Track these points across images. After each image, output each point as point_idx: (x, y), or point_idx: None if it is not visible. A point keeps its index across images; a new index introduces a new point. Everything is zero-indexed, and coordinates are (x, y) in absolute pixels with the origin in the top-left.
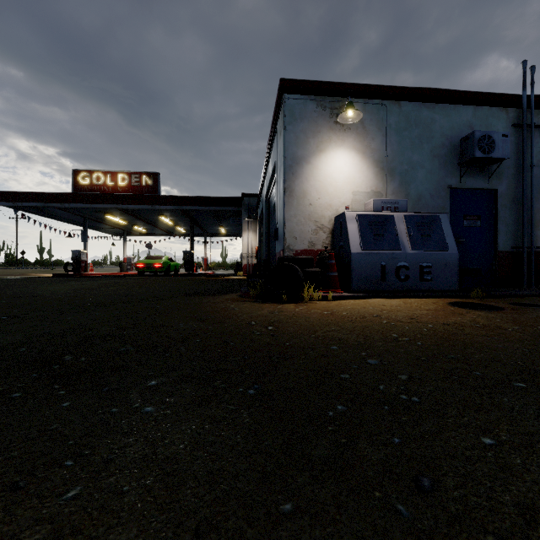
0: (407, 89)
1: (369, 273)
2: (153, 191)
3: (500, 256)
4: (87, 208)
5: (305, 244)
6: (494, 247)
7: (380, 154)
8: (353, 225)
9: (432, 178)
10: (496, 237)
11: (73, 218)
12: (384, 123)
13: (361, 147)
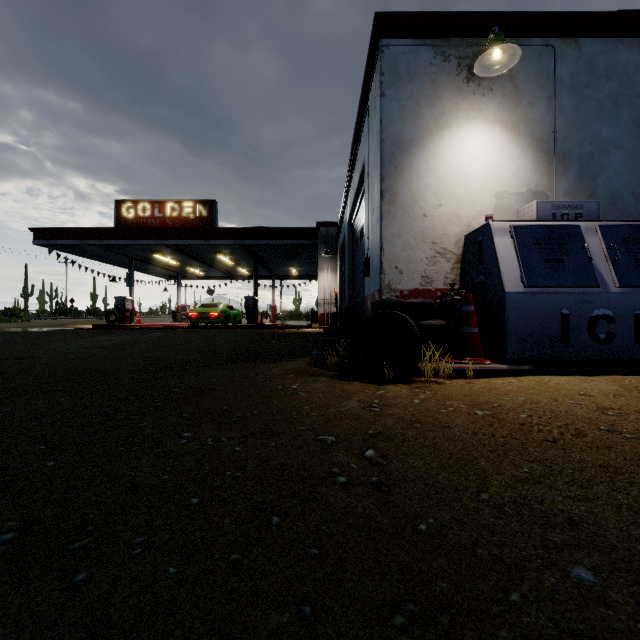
0: (593, 14)
1: (538, 329)
2: (209, 224)
3: None
4: (131, 246)
5: (415, 280)
6: None
7: (543, 129)
8: (505, 245)
9: (636, 165)
10: None
11: (119, 259)
12: (550, 77)
13: (510, 118)
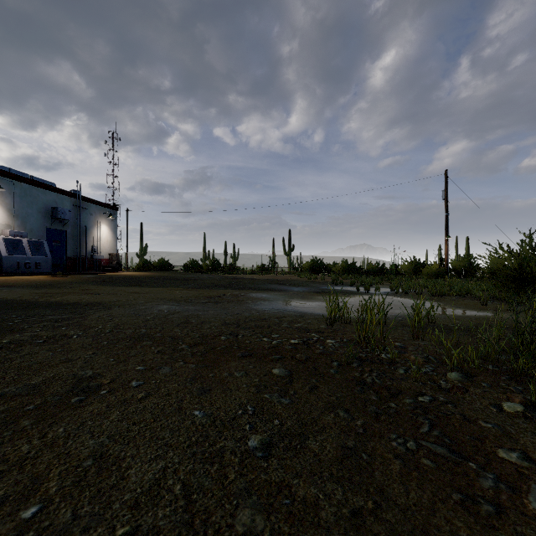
0: (26, 178)
1: (12, 265)
2: None
3: (69, 259)
4: None
5: None
6: (66, 255)
7: (11, 206)
8: (2, 243)
9: (38, 222)
10: (67, 251)
11: None
12: (13, 191)
13: None
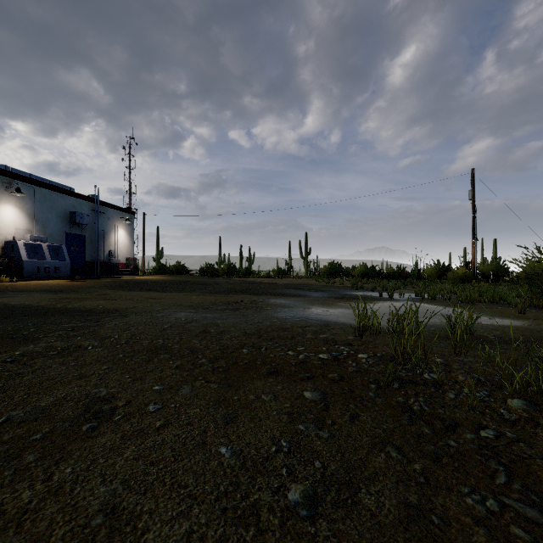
0: (46, 183)
1: (32, 270)
2: None
3: (87, 263)
4: None
5: None
6: (84, 259)
7: (31, 211)
8: (22, 247)
9: (58, 227)
10: (85, 255)
11: None
12: (33, 196)
13: (21, 206)
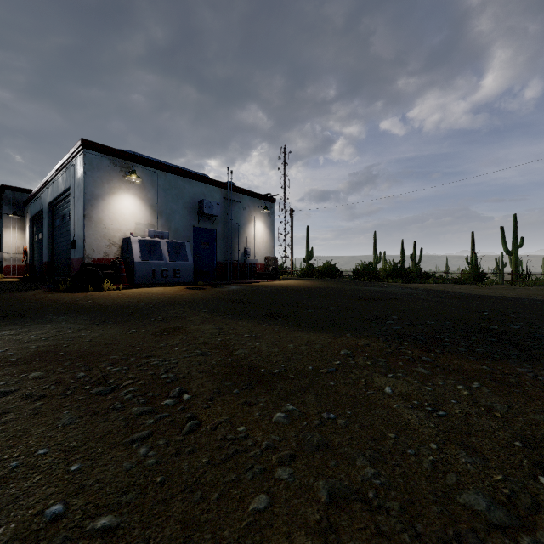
0: (170, 166)
1: (145, 274)
2: None
3: (218, 264)
4: None
5: (101, 254)
6: (215, 260)
7: (153, 202)
8: (136, 245)
9: (184, 220)
10: (216, 255)
11: None
12: (156, 183)
13: (141, 195)
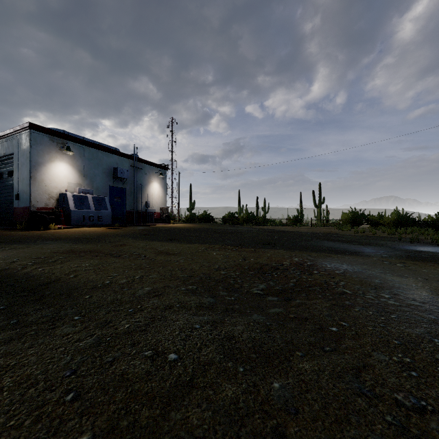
0: (93, 143)
1: (78, 218)
2: None
3: (127, 212)
4: None
5: (43, 204)
6: (125, 209)
7: (81, 168)
8: (71, 199)
9: (103, 181)
10: (126, 206)
11: None
12: (83, 155)
13: (72, 163)
